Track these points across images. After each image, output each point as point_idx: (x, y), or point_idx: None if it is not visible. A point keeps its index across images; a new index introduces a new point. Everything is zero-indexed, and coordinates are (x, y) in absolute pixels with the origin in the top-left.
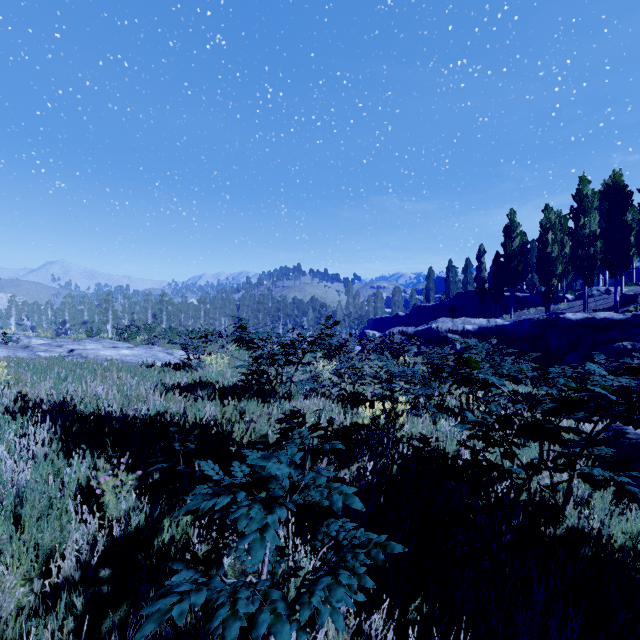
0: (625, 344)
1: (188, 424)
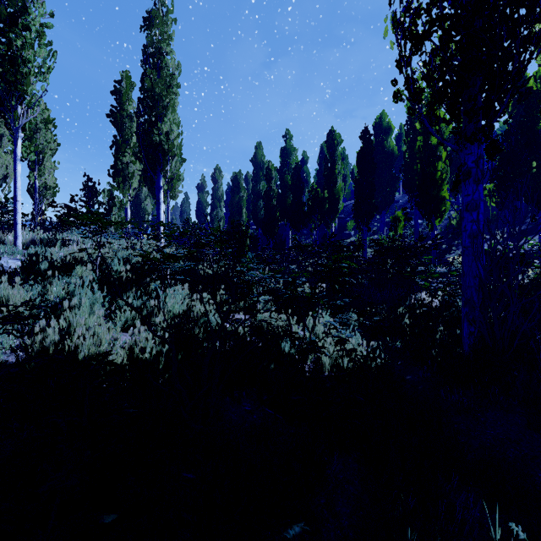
0: None
1: None
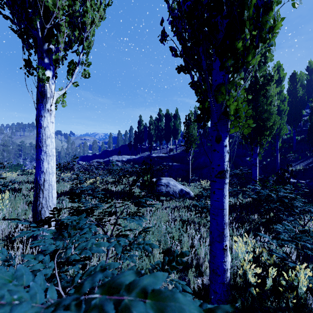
0: (164, 163)
1: (28, 189)
